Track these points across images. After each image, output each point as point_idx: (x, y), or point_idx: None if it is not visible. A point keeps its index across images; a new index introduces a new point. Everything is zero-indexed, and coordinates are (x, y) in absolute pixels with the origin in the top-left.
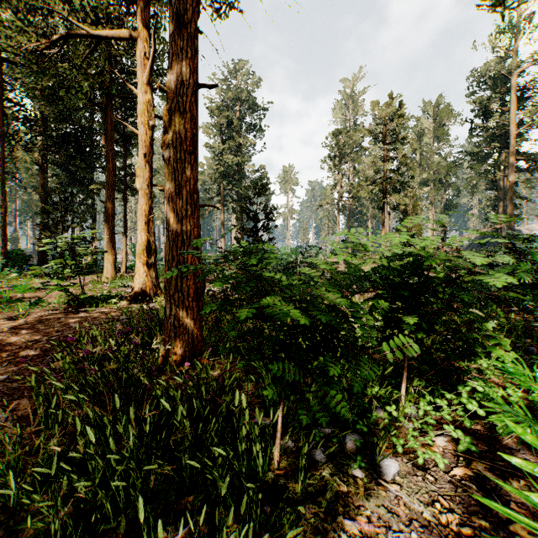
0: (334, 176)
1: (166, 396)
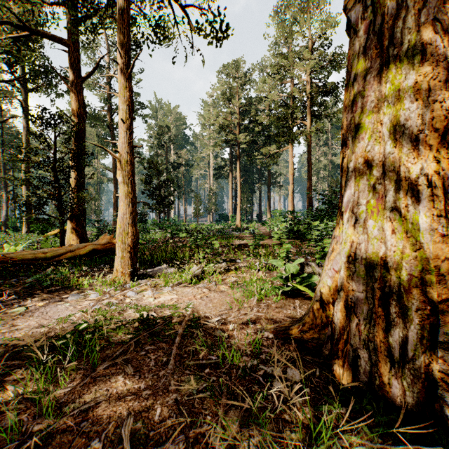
0: None
1: None
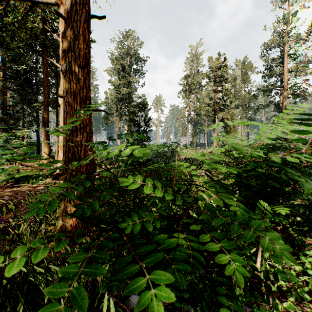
0: (186, 102)
1: (22, 308)
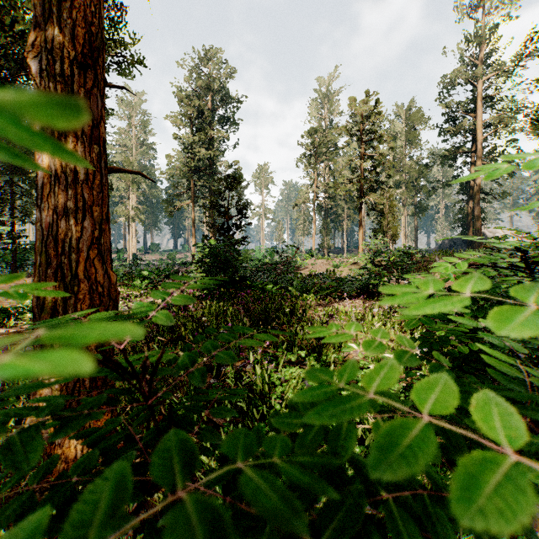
0: (310, 176)
1: None
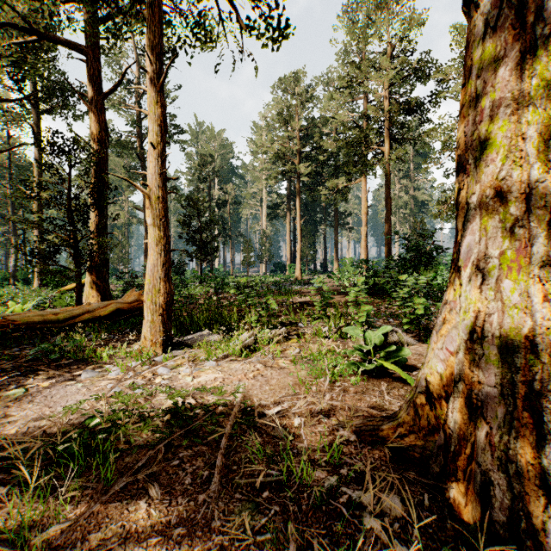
0: None
1: None
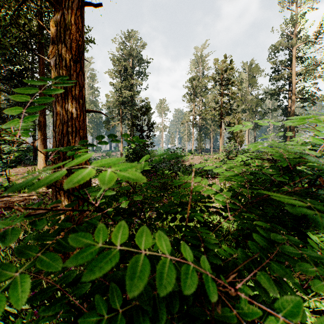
0: (190, 106)
1: None
